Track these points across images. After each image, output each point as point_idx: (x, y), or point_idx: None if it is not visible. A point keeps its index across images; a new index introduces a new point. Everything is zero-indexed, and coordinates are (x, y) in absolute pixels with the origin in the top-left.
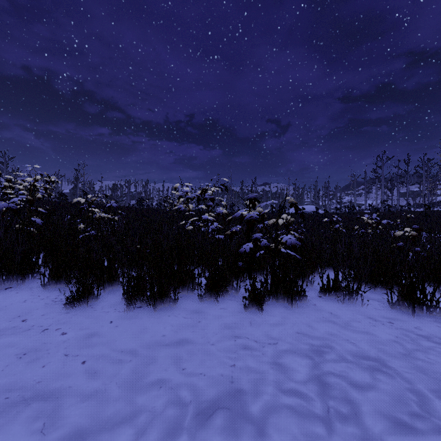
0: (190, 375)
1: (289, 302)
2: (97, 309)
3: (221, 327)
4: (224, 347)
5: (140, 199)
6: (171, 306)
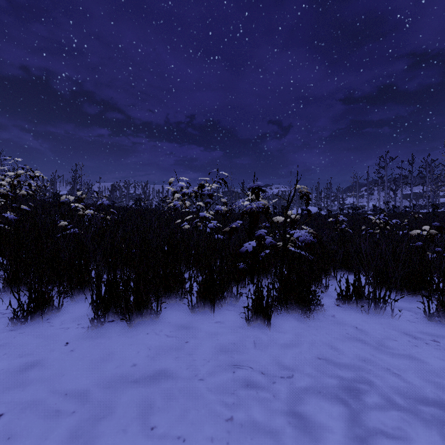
0: (161, 442)
1: (301, 313)
2: (54, 325)
3: (215, 350)
4: (218, 384)
5: (137, 199)
6: (153, 320)
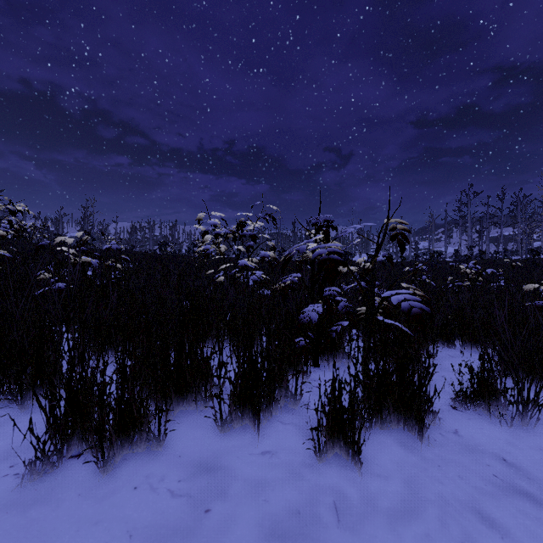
0: None
1: (403, 428)
2: None
3: (262, 536)
4: None
5: (162, 243)
6: (152, 451)
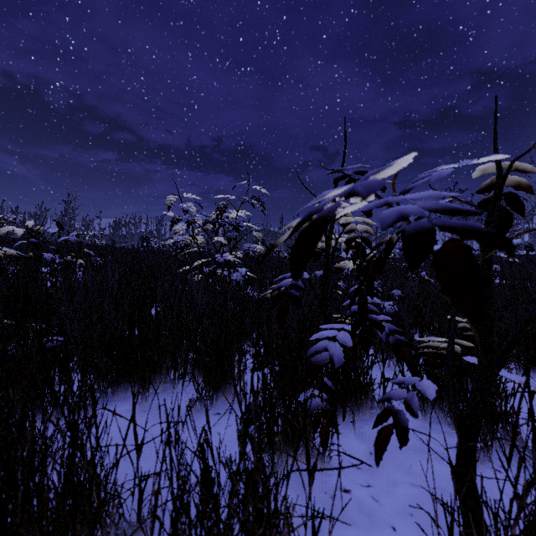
0: None
1: None
2: None
3: None
4: None
5: (143, 238)
6: None
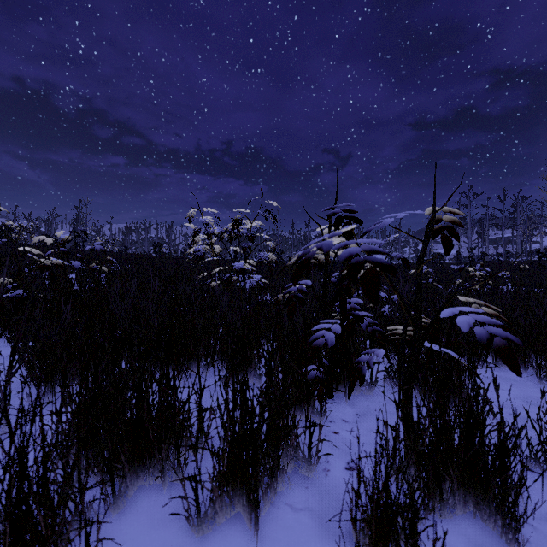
0: None
1: (473, 515)
2: None
3: None
4: None
5: (156, 244)
6: None
